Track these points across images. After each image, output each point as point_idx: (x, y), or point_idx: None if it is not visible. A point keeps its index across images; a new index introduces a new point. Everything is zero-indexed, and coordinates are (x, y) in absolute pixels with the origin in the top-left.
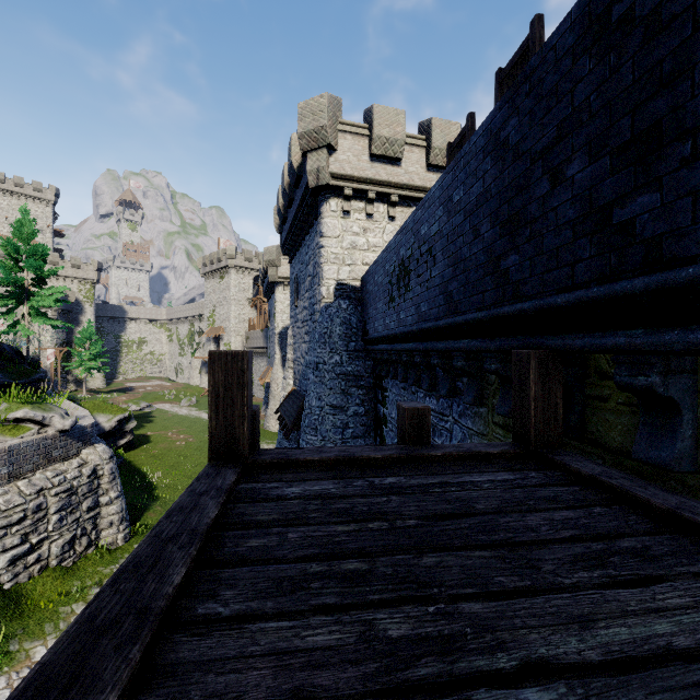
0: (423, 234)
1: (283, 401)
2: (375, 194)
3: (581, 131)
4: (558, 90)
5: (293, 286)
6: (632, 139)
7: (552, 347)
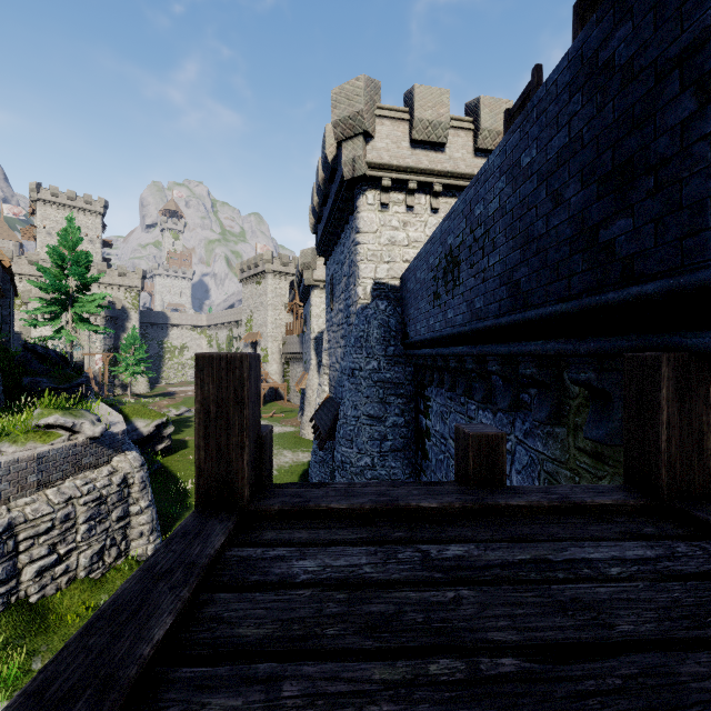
0: (478, 215)
1: (318, 409)
2: (416, 184)
3: None
4: None
5: (328, 288)
6: None
7: (698, 348)
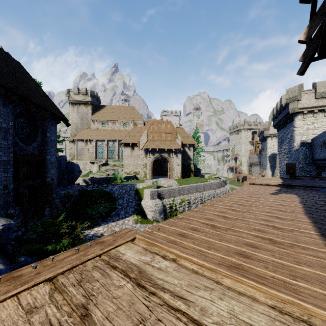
0: None
1: None
2: (317, 110)
3: None
4: None
5: (279, 140)
6: None
7: None
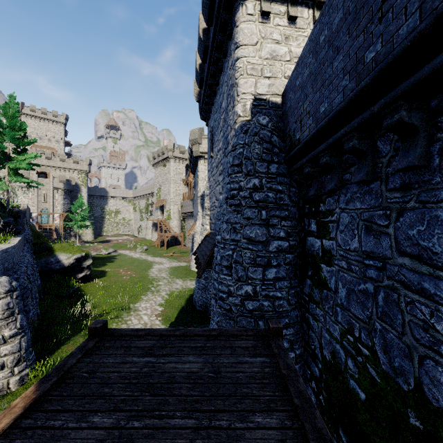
0: None
1: (200, 244)
2: None
3: None
4: None
5: (209, 142)
6: None
7: None
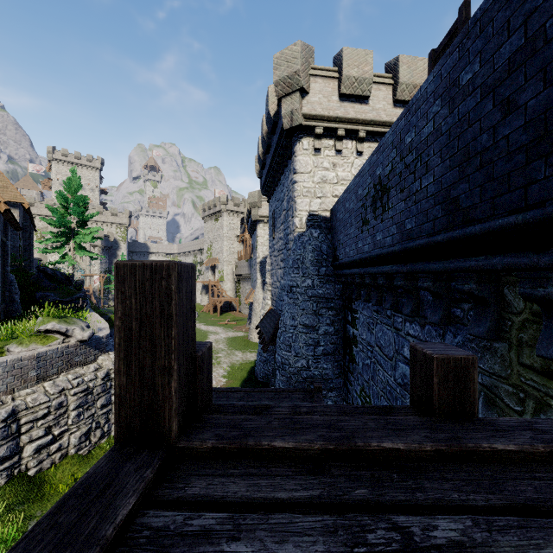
0: (409, 142)
1: (262, 319)
2: (344, 131)
3: None
4: None
5: (271, 221)
6: None
7: None
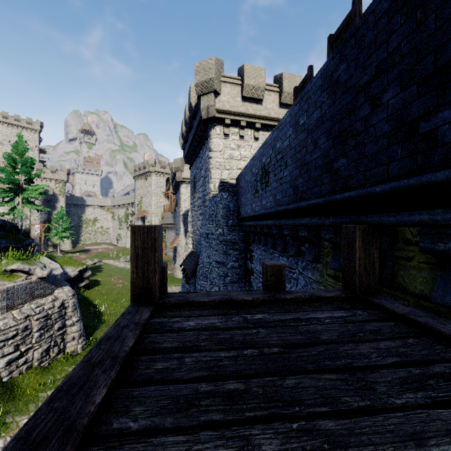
0: (278, 147)
1: (185, 259)
2: (245, 123)
3: (394, 69)
4: (376, 41)
5: (192, 183)
6: (435, 71)
7: (372, 222)
